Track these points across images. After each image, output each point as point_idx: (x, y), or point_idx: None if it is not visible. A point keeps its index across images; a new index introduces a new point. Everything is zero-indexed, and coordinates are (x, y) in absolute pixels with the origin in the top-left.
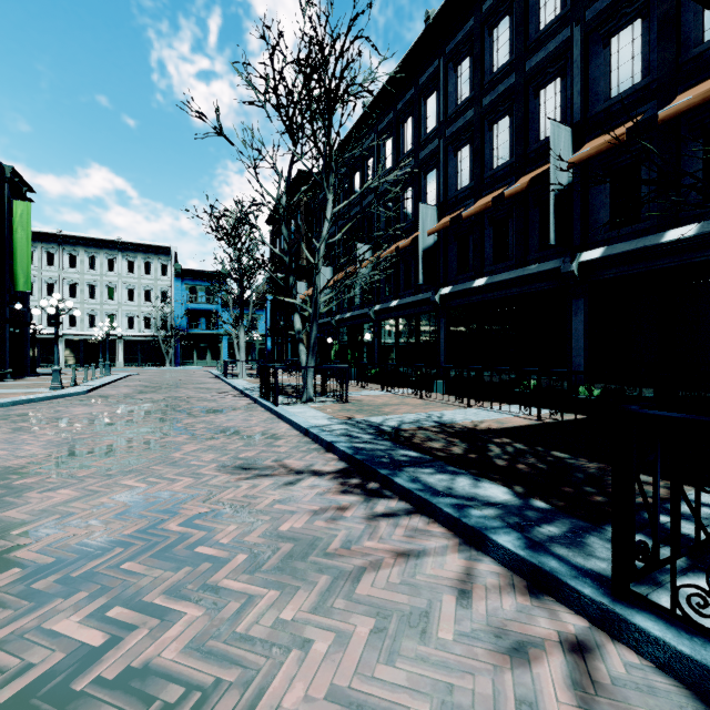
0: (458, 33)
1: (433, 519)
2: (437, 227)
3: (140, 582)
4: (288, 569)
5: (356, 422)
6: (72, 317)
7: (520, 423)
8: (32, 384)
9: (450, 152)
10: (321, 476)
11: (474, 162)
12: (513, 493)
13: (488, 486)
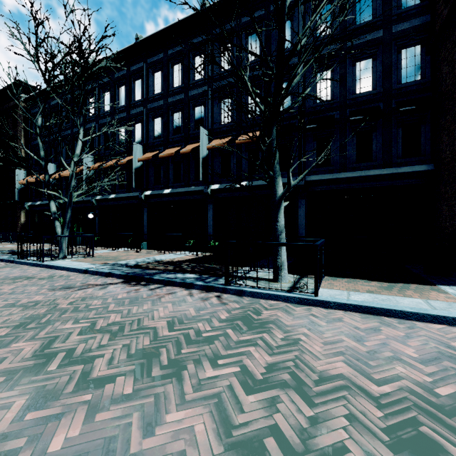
0: (155, 56)
1: (173, 286)
2: (144, 158)
3: (79, 316)
4: (135, 303)
5: (112, 264)
6: None
7: (190, 257)
8: None
9: (150, 117)
10: (115, 284)
11: (164, 128)
12: (197, 275)
13: (188, 275)
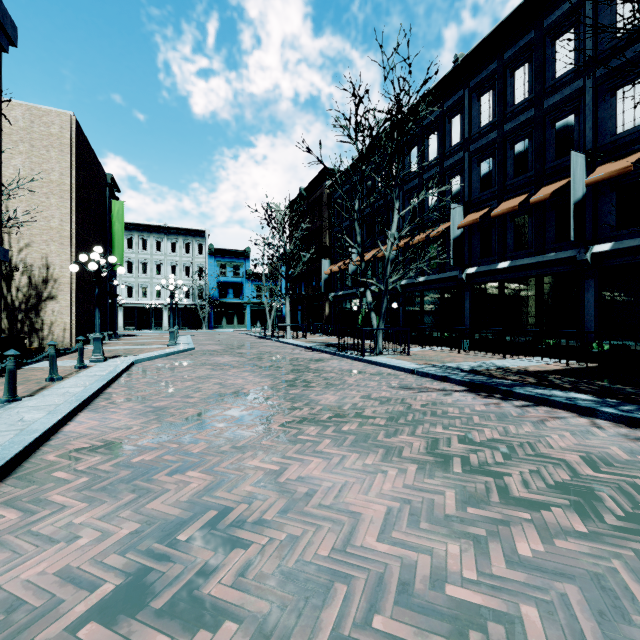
0: (482, 72)
1: (552, 408)
2: (467, 223)
3: (444, 422)
4: (505, 420)
5: (439, 366)
6: (129, 289)
7: (555, 368)
8: (140, 342)
9: (474, 163)
10: (459, 392)
11: (497, 172)
12: (592, 396)
13: (574, 394)
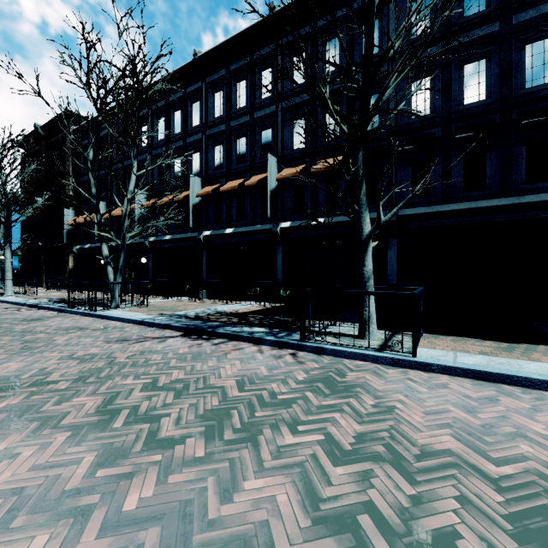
0: (215, 73)
1: (240, 341)
2: (203, 193)
3: (139, 372)
4: (198, 359)
5: (169, 315)
6: None
7: (257, 309)
8: None
9: (210, 145)
10: (175, 337)
11: (225, 157)
12: (266, 329)
13: (256, 328)
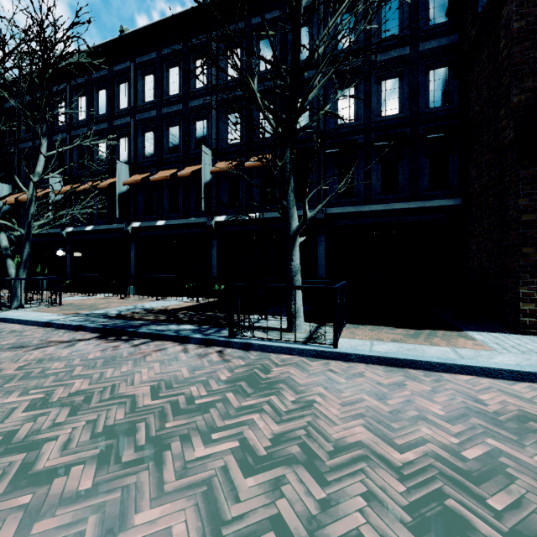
0: (145, 55)
1: (164, 341)
2: (131, 181)
3: (30, 385)
4: (110, 364)
5: (85, 314)
6: None
7: (189, 304)
8: None
9: (139, 131)
10: (87, 340)
11: (157, 145)
12: (195, 326)
13: (184, 326)
